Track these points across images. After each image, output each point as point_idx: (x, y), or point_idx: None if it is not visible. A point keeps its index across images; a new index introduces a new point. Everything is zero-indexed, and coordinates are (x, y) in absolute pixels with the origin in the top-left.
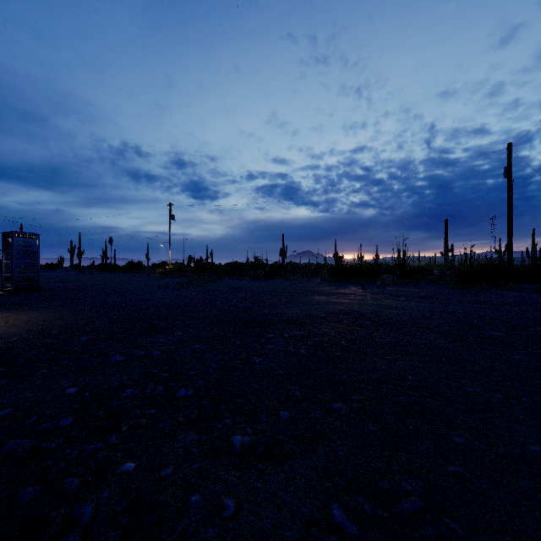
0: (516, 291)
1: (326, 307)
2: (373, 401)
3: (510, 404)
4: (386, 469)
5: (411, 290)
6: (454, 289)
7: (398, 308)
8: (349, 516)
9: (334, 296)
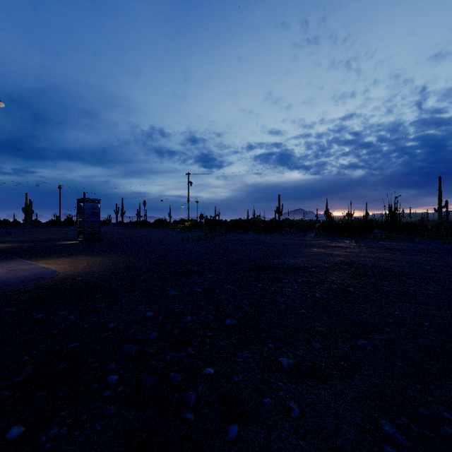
0: None
1: (327, 258)
2: (394, 341)
3: None
4: (422, 399)
5: (405, 244)
6: (451, 244)
7: (396, 260)
8: (398, 431)
9: (330, 248)
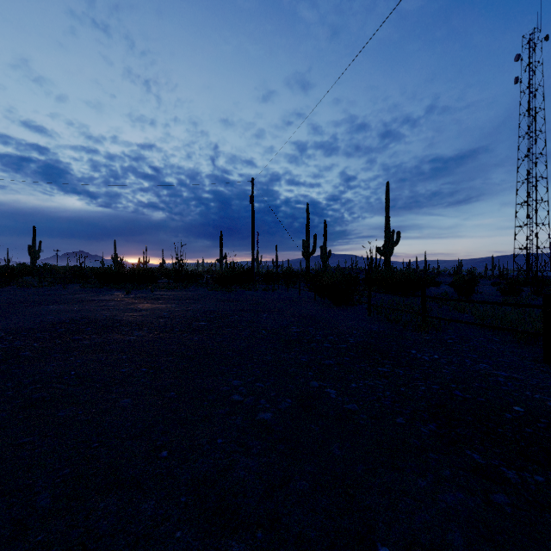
0: (253, 290)
1: (52, 316)
2: None
3: (147, 374)
4: None
5: (176, 293)
6: (213, 291)
7: (143, 310)
8: None
9: (82, 303)
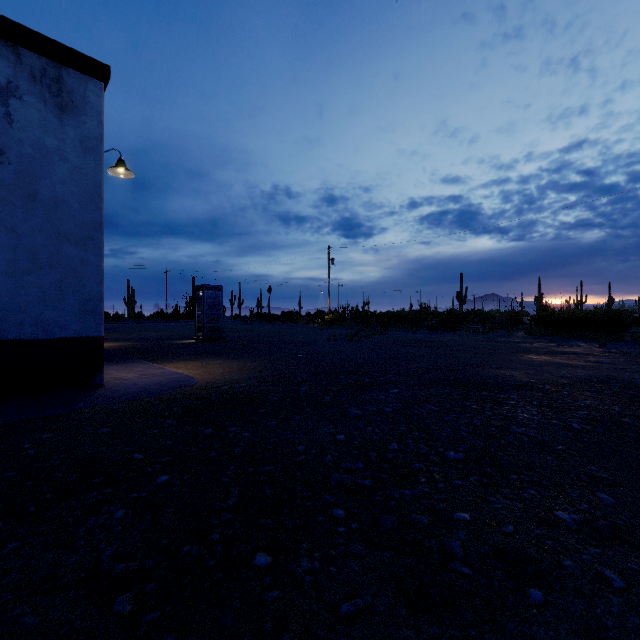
0: None
1: (563, 370)
2: None
3: None
4: None
5: None
6: None
7: None
8: None
9: (560, 356)
